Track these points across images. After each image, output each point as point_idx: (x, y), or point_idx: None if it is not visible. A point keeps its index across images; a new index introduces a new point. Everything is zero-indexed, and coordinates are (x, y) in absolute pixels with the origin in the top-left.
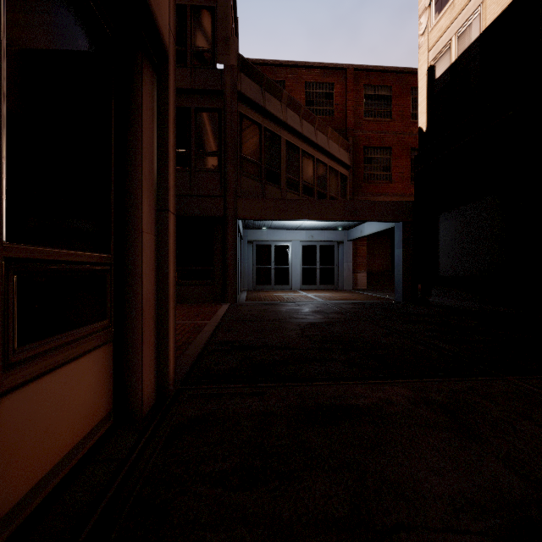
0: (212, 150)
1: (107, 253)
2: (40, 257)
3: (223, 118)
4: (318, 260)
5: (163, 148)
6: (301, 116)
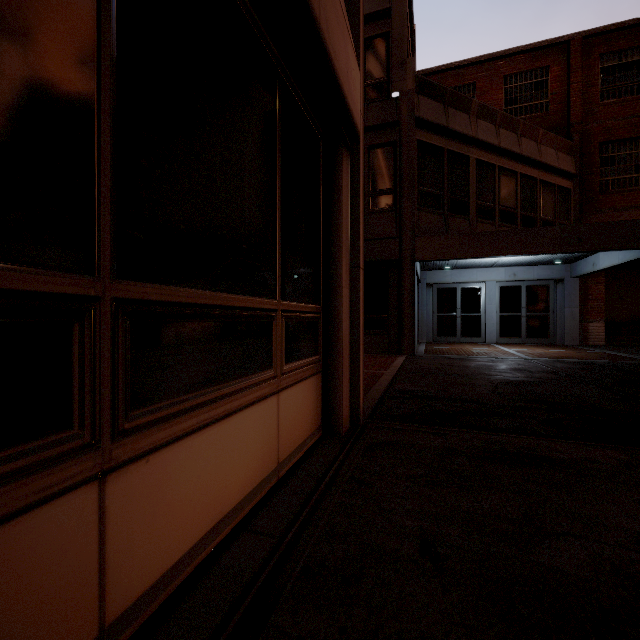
0: (387, 188)
1: (319, 305)
2: (292, 309)
3: (398, 151)
4: (524, 305)
5: (355, 215)
6: (498, 124)
